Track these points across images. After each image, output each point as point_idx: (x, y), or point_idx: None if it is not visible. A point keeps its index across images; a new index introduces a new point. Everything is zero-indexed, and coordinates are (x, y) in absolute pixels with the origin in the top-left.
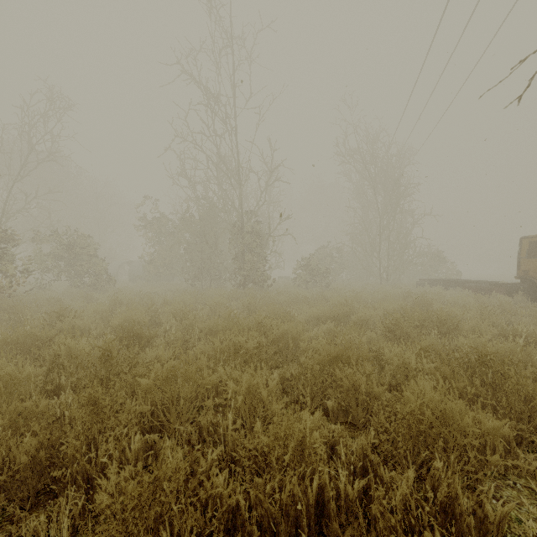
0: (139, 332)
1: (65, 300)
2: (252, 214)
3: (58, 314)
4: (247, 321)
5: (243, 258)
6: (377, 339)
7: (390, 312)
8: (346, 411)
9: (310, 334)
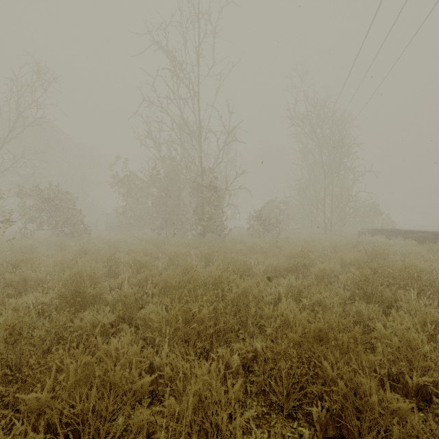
0: (83, 290)
1: (42, 248)
2: (211, 171)
3: (12, 265)
4: (203, 277)
5: (203, 210)
6: (345, 296)
7: (347, 263)
8: (339, 422)
9: (276, 297)
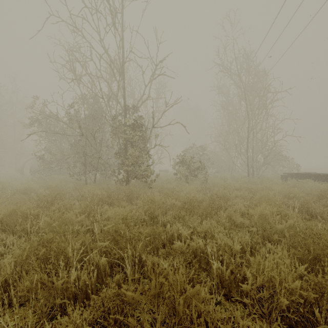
0: None
1: None
2: (136, 108)
3: None
4: None
5: (126, 152)
6: None
7: None
8: None
9: None
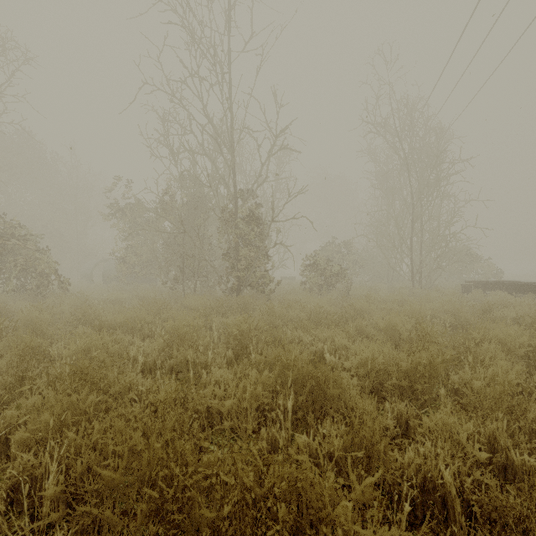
0: None
1: None
2: (249, 194)
3: None
4: (200, 469)
5: (237, 253)
6: None
7: (517, 354)
8: None
9: None
